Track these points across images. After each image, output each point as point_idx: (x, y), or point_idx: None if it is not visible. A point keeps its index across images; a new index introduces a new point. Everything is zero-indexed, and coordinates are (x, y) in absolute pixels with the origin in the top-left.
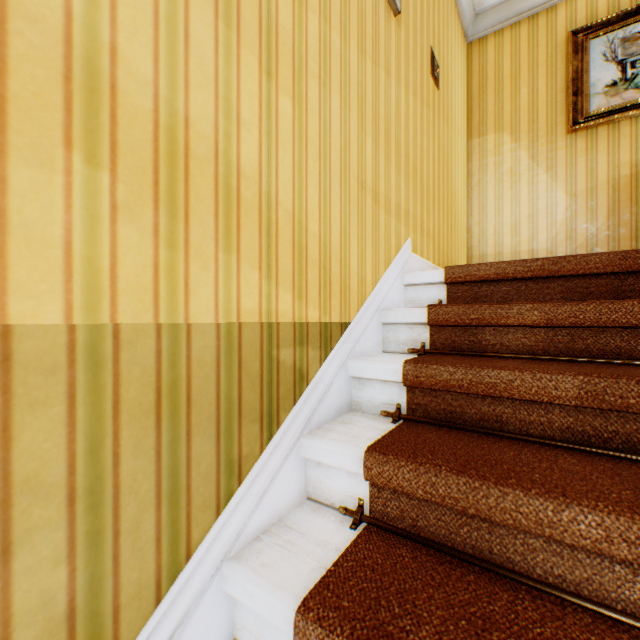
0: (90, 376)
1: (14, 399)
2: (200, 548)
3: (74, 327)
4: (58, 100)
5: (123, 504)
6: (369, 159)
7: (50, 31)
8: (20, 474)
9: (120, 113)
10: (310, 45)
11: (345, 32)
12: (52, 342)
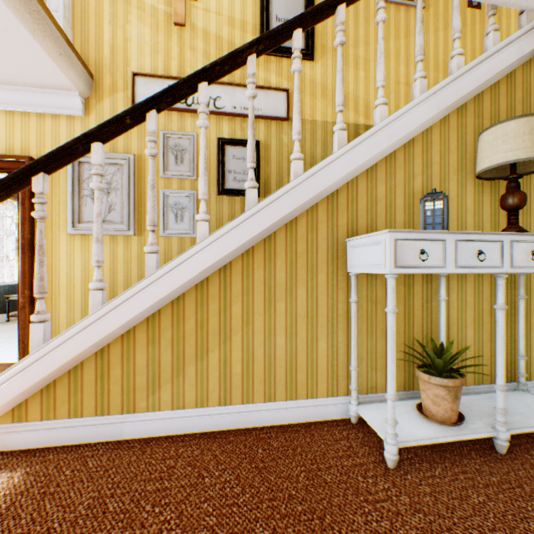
0: (324, 128)
1: (316, 129)
2: None
3: (322, 121)
4: (320, 93)
5: (327, 148)
6: (402, 73)
7: (319, 85)
8: (317, 138)
9: (327, 91)
10: (370, 54)
11: (387, 40)
12: (320, 123)
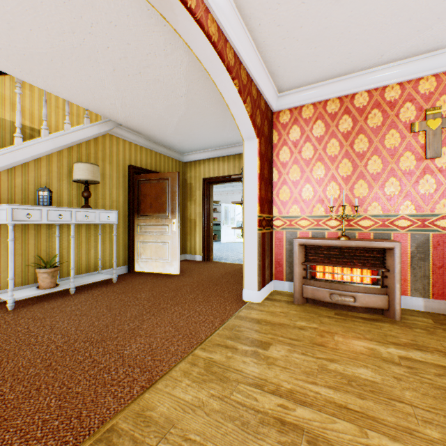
0: None
1: None
2: (8, 148)
3: None
4: None
5: None
6: (62, 102)
7: None
8: None
9: None
10: None
11: None
12: None
